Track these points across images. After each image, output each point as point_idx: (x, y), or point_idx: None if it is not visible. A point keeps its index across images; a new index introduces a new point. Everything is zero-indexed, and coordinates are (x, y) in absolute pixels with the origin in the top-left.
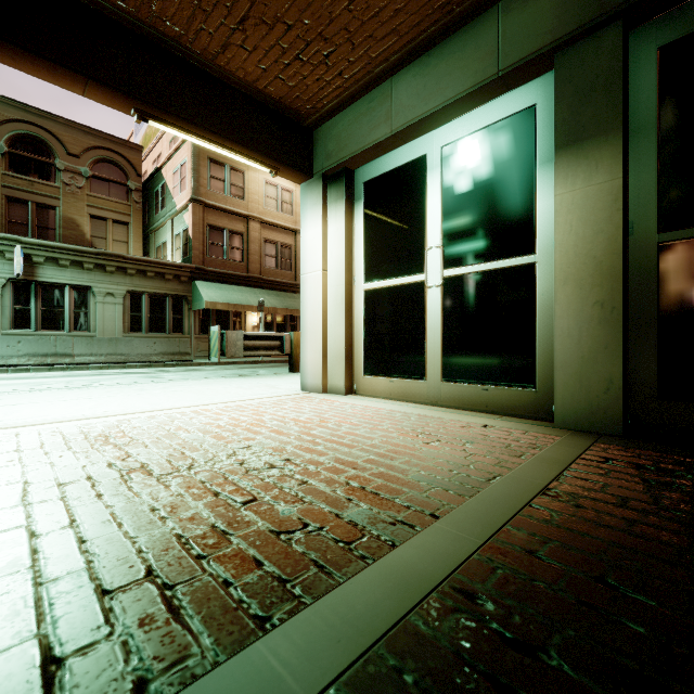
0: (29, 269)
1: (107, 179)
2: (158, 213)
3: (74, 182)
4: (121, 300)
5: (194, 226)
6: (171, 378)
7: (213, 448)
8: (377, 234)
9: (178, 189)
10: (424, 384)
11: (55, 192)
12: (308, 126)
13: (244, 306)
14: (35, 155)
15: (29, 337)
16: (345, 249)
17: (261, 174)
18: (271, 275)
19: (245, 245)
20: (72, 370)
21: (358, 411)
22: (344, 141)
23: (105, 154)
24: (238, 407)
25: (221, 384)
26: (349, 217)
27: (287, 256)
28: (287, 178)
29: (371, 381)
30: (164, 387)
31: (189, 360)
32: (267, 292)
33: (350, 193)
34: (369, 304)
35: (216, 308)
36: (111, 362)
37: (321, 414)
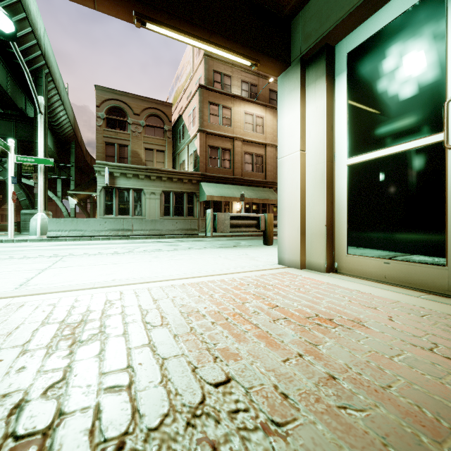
0: (112, 180)
1: (153, 126)
2: (180, 142)
3: (137, 130)
4: (159, 197)
5: (200, 147)
6: (182, 247)
7: (174, 375)
8: (366, 102)
9: (191, 125)
10: (442, 270)
11: (128, 137)
12: (286, 16)
13: (231, 197)
14: (118, 117)
15: (110, 219)
16: (325, 126)
17: (242, 108)
18: (249, 176)
19: (232, 157)
20: (131, 239)
21: (359, 302)
22: (325, 14)
23: (152, 111)
24: (221, 282)
25: (212, 254)
26: (330, 93)
27: (260, 162)
28: (266, 71)
29: (357, 260)
30: (171, 255)
31: (196, 234)
32: (246, 187)
33: (331, 69)
34: (354, 179)
35: (213, 199)
36: (152, 235)
37: (313, 304)
